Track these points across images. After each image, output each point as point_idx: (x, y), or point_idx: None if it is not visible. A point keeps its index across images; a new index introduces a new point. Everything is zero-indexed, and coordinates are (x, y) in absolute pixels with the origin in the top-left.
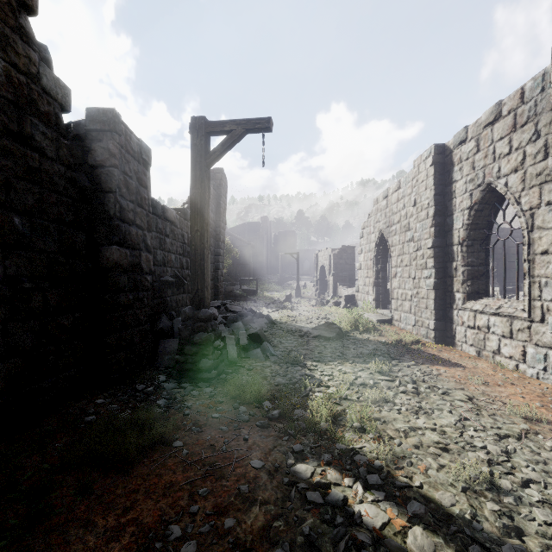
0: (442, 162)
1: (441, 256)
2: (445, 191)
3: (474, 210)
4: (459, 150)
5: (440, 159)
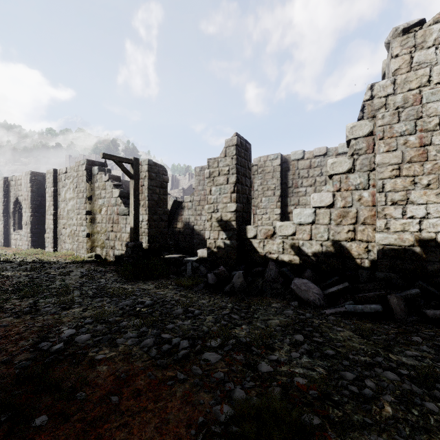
0: (8, 183)
1: (7, 216)
2: (9, 194)
3: (15, 203)
4: (12, 182)
5: (6, 182)
